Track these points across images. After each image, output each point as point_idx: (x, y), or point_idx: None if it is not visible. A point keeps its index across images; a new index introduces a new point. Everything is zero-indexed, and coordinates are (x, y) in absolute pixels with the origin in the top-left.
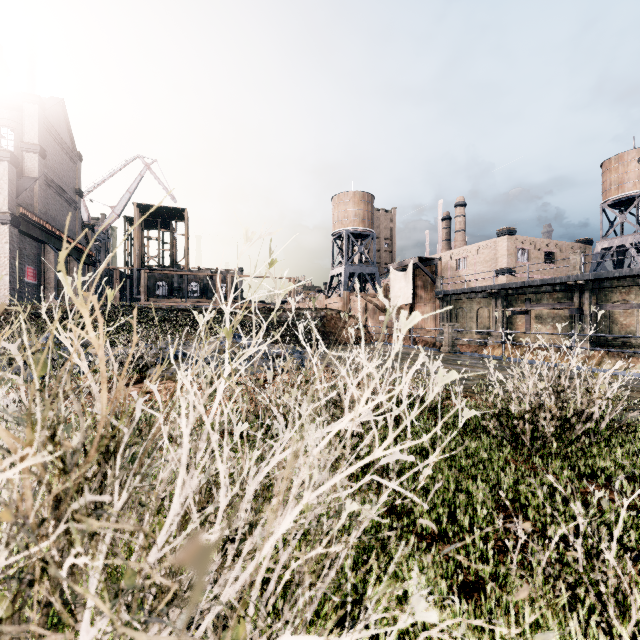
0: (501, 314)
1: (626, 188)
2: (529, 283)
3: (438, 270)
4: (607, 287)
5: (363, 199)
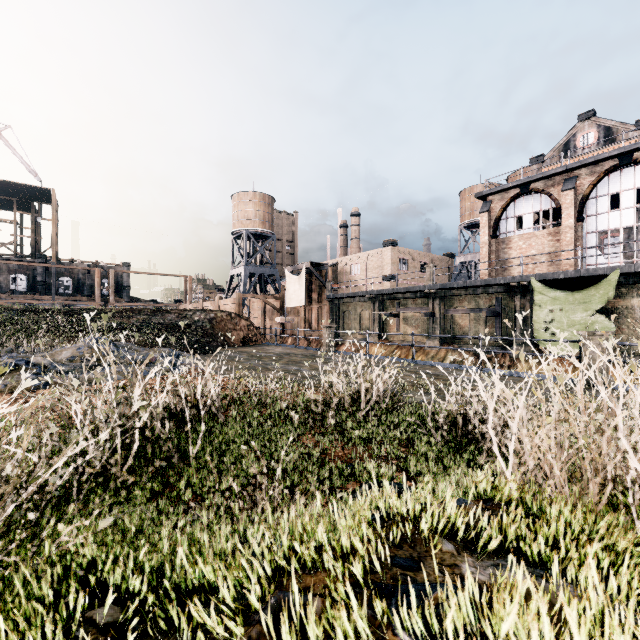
0: (378, 316)
1: (475, 215)
2: (398, 290)
3: (328, 275)
4: (451, 295)
5: (263, 201)
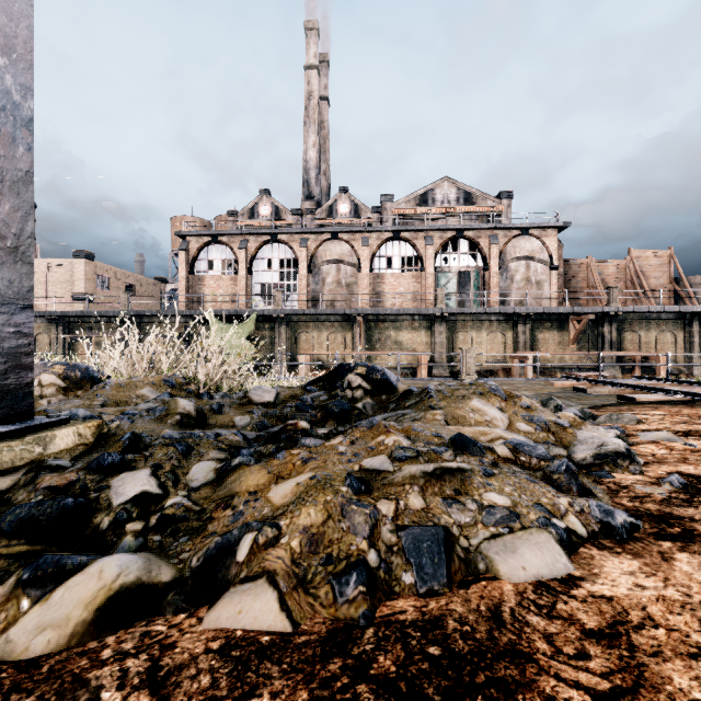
0: (63, 340)
1: None
2: (88, 313)
3: None
4: (147, 322)
5: None
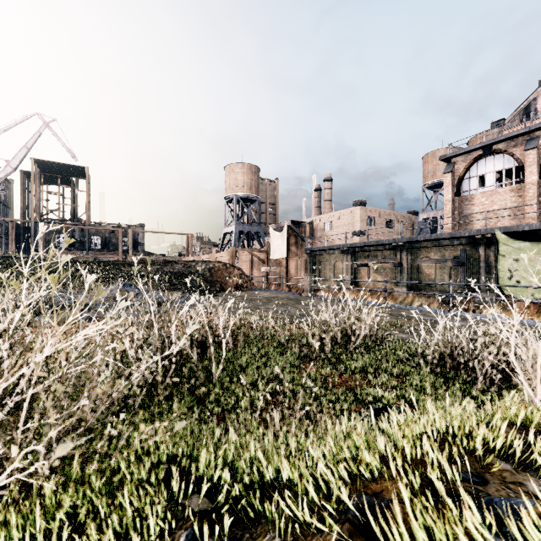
0: (350, 266)
1: (438, 176)
2: (368, 243)
3: (307, 231)
4: (417, 247)
5: (251, 170)
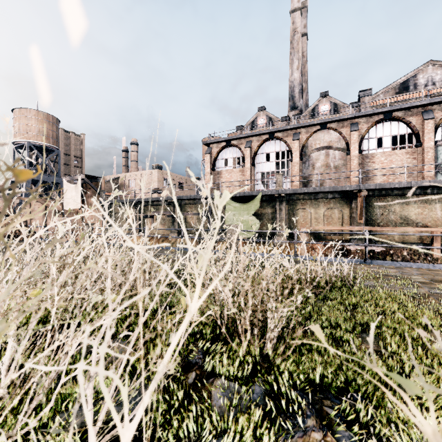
0: (139, 217)
1: None
2: (151, 199)
3: (102, 186)
4: (185, 204)
5: (47, 119)
